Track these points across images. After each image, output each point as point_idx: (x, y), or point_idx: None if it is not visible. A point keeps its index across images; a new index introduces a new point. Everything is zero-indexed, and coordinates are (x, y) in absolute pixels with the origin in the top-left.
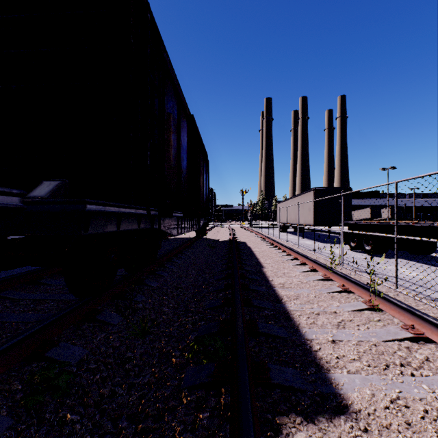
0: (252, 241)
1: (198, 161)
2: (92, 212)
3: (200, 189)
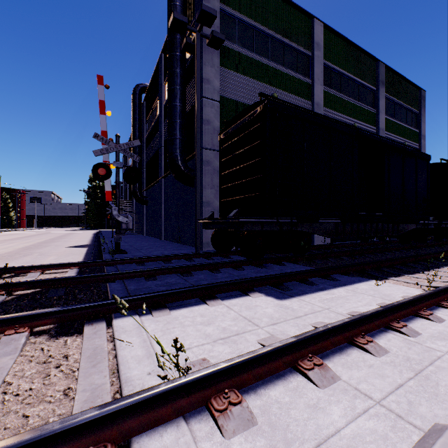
0: None
1: None
2: (443, 223)
3: None
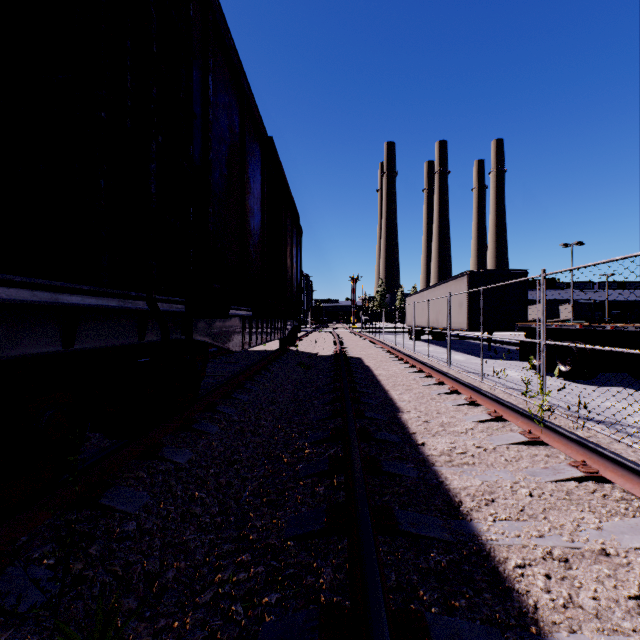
0: (372, 356)
1: (283, 223)
2: None
3: (286, 271)
